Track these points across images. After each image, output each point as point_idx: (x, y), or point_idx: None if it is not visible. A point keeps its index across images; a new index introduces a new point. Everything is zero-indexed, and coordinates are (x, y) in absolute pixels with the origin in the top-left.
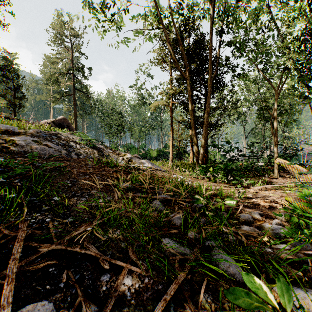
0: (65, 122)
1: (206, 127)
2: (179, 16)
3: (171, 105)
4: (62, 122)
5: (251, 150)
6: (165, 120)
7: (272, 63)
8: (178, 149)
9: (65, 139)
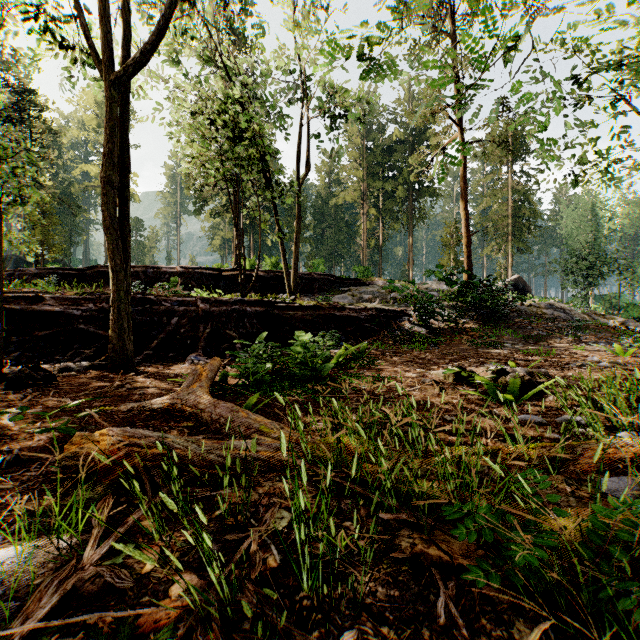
0: (519, 281)
1: None
2: None
3: None
4: (517, 282)
5: None
6: None
7: None
8: None
9: (561, 308)
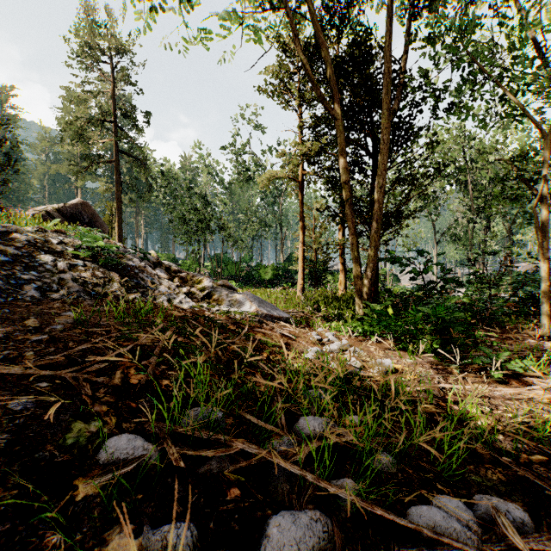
0: (85, 210)
1: (378, 221)
2: None
3: (301, 177)
4: (79, 211)
5: (476, 271)
6: (287, 211)
7: None
8: (313, 265)
9: (29, 246)
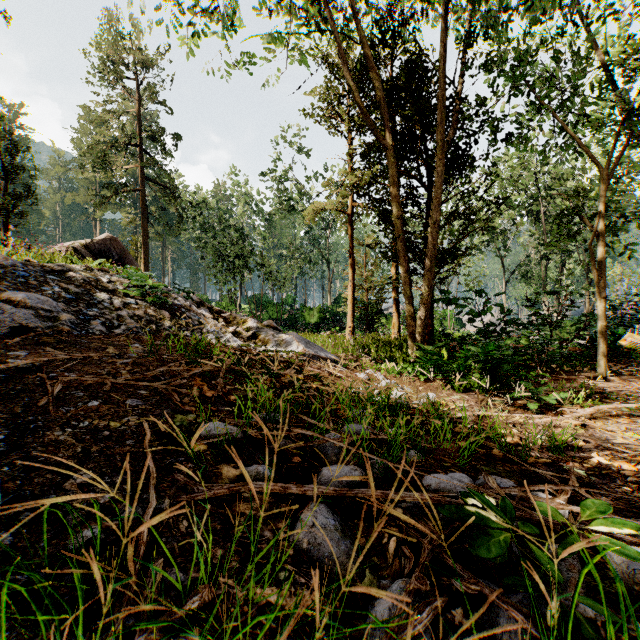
0: (114, 246)
1: (432, 259)
2: (369, 8)
3: (350, 209)
4: (108, 247)
5: (536, 311)
6: (335, 246)
7: (575, 117)
8: (364, 307)
9: (85, 285)
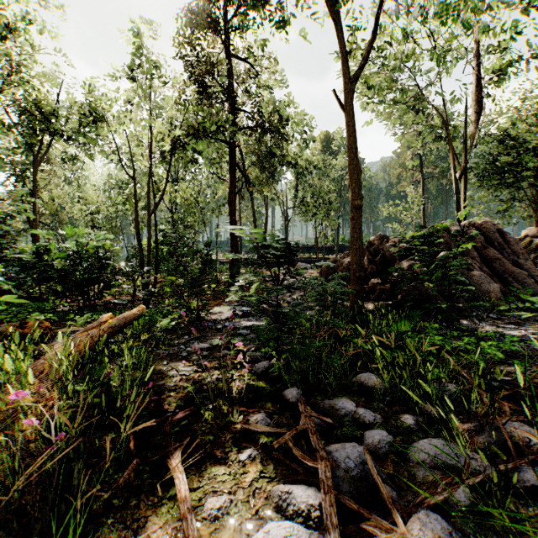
0: None
1: None
2: None
3: None
4: None
5: None
6: None
7: None
8: None
9: None
